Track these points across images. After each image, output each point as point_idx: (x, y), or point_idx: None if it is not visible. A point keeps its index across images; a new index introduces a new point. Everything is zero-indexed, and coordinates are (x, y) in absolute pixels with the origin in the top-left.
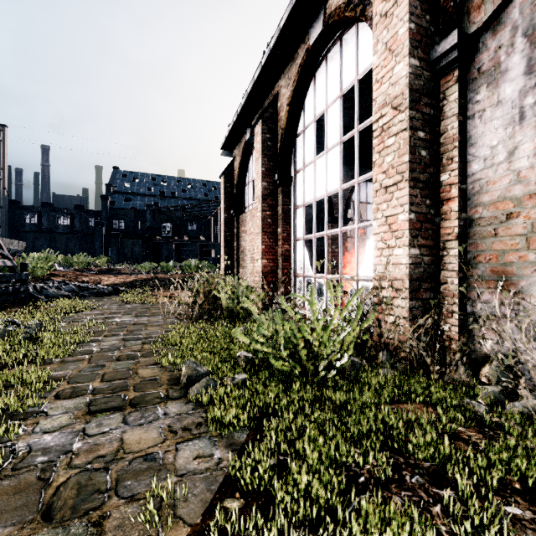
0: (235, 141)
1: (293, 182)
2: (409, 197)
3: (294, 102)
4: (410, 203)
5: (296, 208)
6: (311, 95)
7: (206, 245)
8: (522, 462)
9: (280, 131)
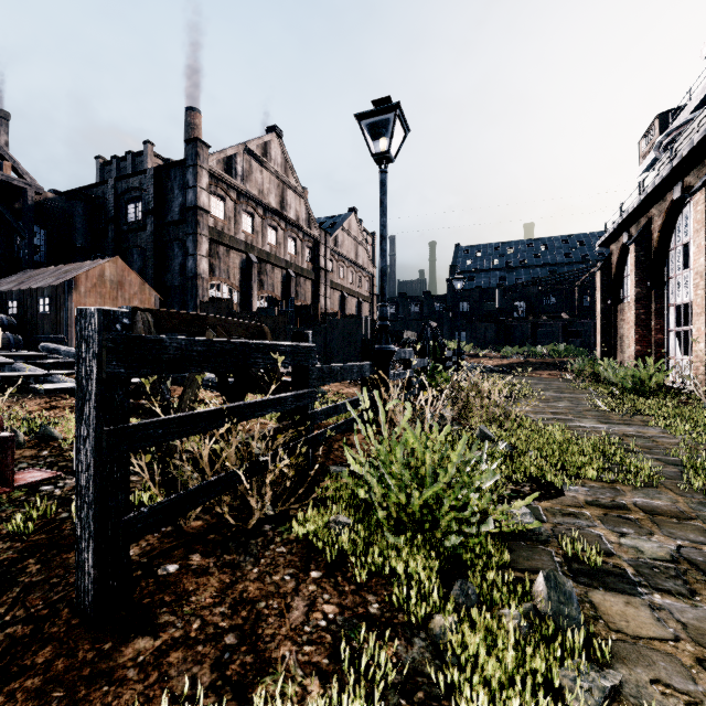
0: (612, 240)
1: (666, 286)
2: (705, 320)
3: (664, 230)
4: (705, 323)
5: (668, 306)
6: (679, 224)
7: (570, 325)
8: (701, 404)
9: (653, 247)
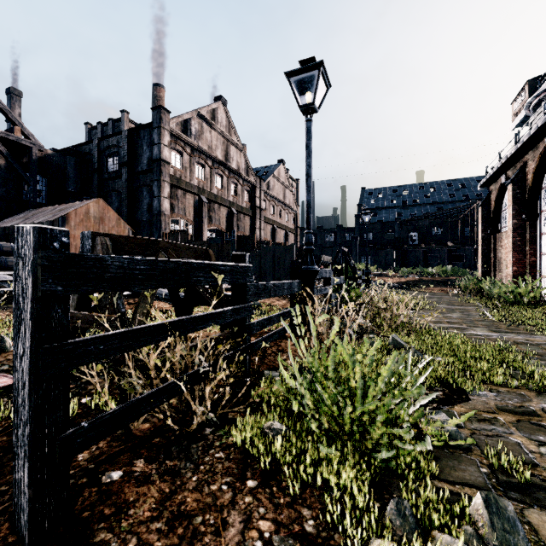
0: (492, 182)
1: (539, 217)
2: None
3: (537, 171)
4: None
5: (541, 234)
6: None
7: (454, 250)
8: None
9: (527, 186)
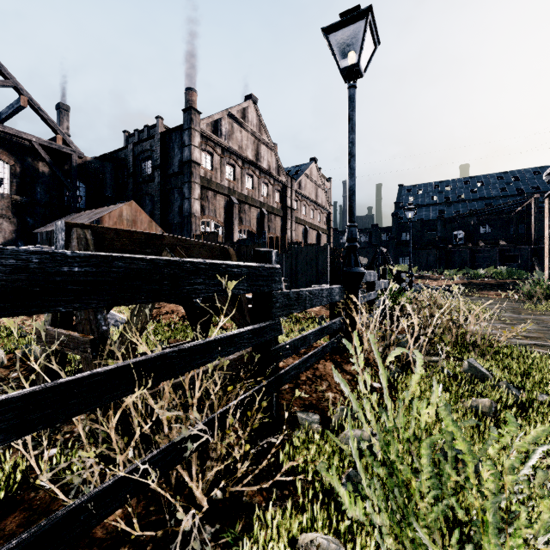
0: None
1: None
2: None
3: None
4: None
5: None
6: None
7: (507, 250)
8: None
9: None
